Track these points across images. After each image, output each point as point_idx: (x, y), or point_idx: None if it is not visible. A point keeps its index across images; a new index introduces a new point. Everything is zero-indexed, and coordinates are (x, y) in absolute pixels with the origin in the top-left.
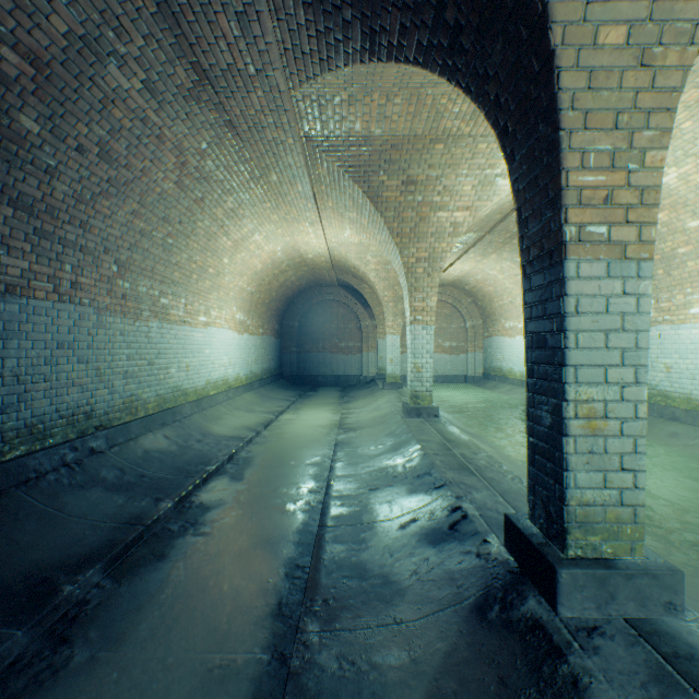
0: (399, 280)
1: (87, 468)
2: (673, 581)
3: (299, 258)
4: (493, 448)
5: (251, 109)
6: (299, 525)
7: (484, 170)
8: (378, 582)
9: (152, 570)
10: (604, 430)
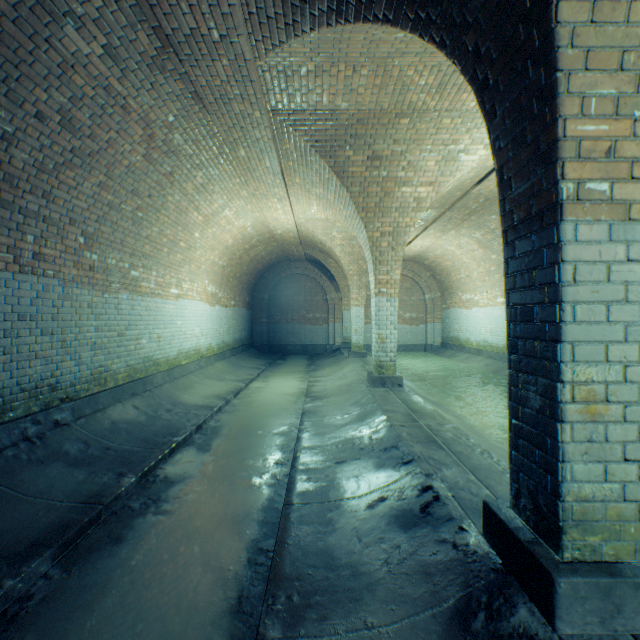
0: (363, 254)
1: (50, 441)
2: None
3: (269, 233)
4: (456, 417)
5: (217, 79)
6: (264, 502)
7: (447, 146)
8: (346, 574)
9: (106, 556)
10: (605, 416)
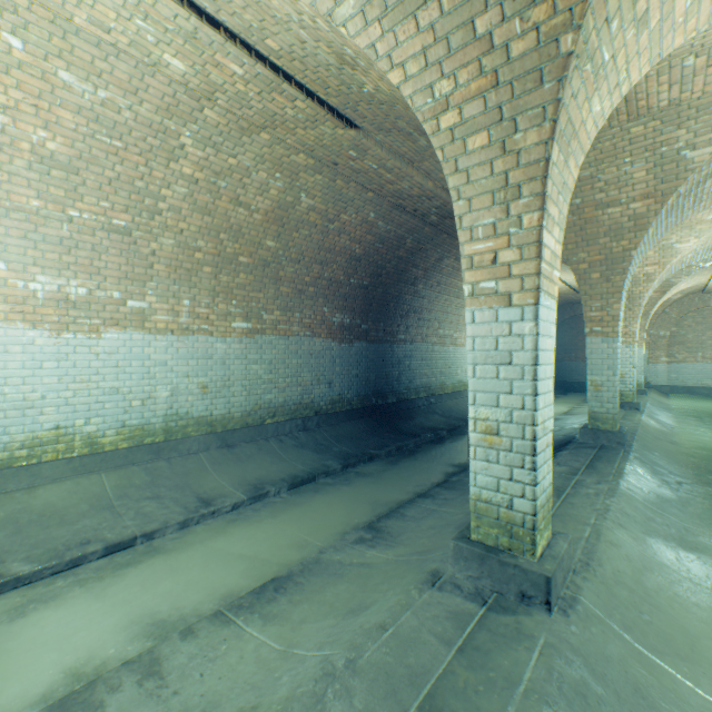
0: None
1: (431, 408)
2: (619, 436)
3: None
4: (668, 430)
5: None
6: None
7: (659, 243)
8: None
9: (460, 436)
10: (601, 390)
